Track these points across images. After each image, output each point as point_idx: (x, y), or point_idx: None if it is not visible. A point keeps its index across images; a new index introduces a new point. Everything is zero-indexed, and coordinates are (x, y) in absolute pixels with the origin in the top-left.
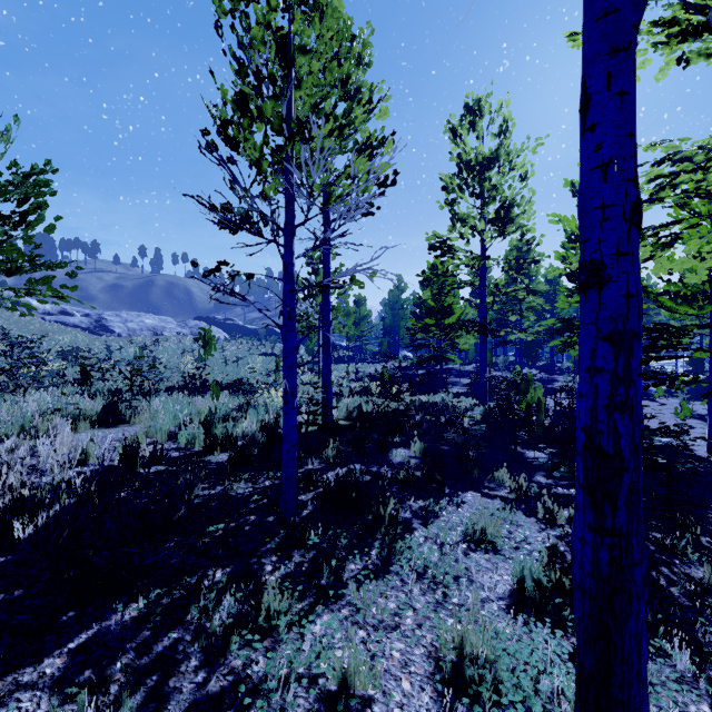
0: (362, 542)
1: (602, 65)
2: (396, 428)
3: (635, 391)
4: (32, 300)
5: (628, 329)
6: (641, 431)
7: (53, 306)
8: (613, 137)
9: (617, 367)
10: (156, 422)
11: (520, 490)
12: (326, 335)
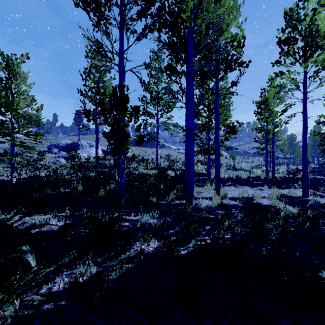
0: (279, 188)
1: (302, 135)
2: (296, 181)
3: (306, 163)
4: (172, 146)
5: (305, 158)
6: (306, 167)
7: (176, 147)
8: (303, 141)
9: (304, 161)
10: (232, 174)
11: (324, 190)
12: (273, 156)
